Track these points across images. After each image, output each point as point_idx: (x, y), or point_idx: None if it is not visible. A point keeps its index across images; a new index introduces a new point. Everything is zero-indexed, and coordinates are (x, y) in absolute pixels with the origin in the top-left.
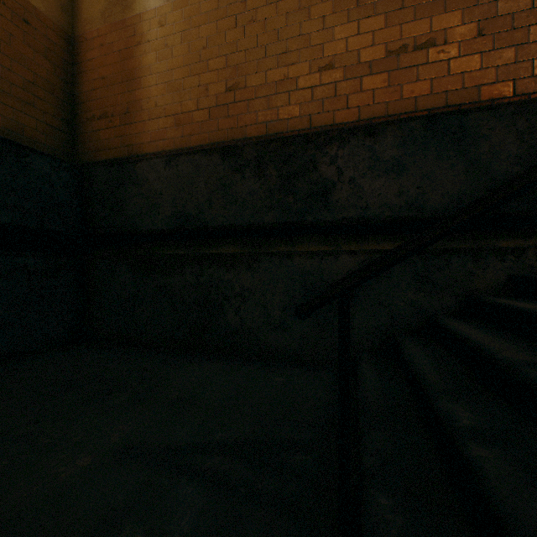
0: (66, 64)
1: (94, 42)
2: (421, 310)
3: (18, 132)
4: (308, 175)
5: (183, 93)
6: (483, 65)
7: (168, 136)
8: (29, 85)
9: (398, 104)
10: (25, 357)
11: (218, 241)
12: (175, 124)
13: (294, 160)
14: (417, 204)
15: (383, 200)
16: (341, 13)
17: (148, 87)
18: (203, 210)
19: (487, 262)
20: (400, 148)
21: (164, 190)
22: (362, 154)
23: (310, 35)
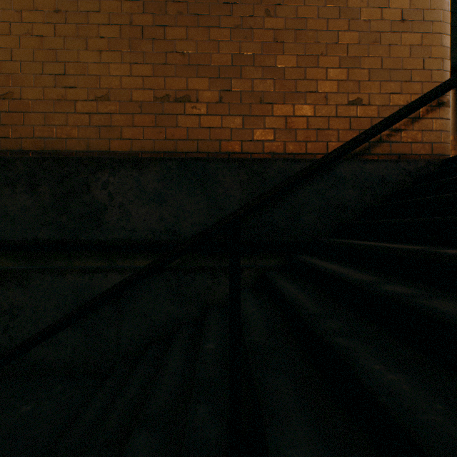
0: None
1: None
2: (175, 318)
3: None
4: (82, 197)
5: None
6: (223, 125)
7: None
8: None
9: (163, 143)
10: None
11: None
12: None
13: (68, 181)
14: (174, 230)
15: (147, 225)
16: (116, 52)
17: None
18: None
19: (220, 279)
20: (161, 182)
21: None
22: (131, 183)
23: (87, 64)
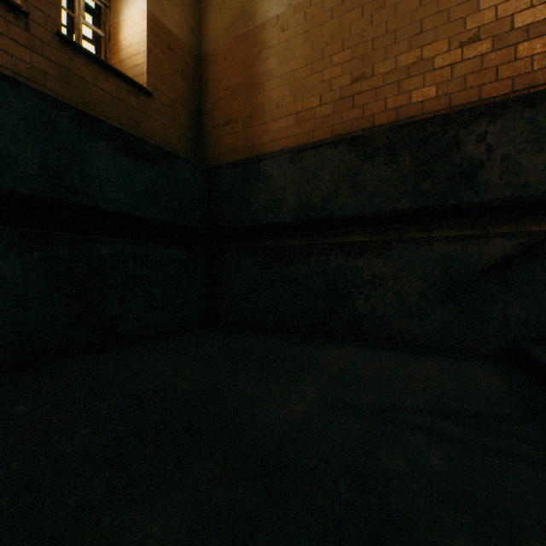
0: (195, 81)
1: (218, 57)
2: None
3: (165, 144)
4: (449, 157)
5: (305, 91)
6: None
7: (289, 134)
8: (171, 102)
9: None
10: (177, 334)
11: (342, 231)
12: (297, 122)
13: (431, 143)
14: None
15: None
16: None
17: (270, 91)
18: (328, 201)
19: None
20: None
21: (288, 184)
22: (519, 128)
23: (448, 10)
